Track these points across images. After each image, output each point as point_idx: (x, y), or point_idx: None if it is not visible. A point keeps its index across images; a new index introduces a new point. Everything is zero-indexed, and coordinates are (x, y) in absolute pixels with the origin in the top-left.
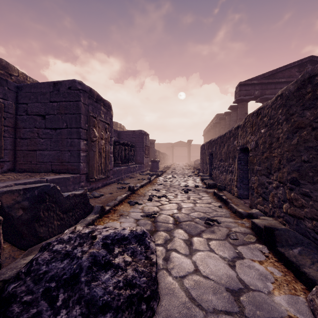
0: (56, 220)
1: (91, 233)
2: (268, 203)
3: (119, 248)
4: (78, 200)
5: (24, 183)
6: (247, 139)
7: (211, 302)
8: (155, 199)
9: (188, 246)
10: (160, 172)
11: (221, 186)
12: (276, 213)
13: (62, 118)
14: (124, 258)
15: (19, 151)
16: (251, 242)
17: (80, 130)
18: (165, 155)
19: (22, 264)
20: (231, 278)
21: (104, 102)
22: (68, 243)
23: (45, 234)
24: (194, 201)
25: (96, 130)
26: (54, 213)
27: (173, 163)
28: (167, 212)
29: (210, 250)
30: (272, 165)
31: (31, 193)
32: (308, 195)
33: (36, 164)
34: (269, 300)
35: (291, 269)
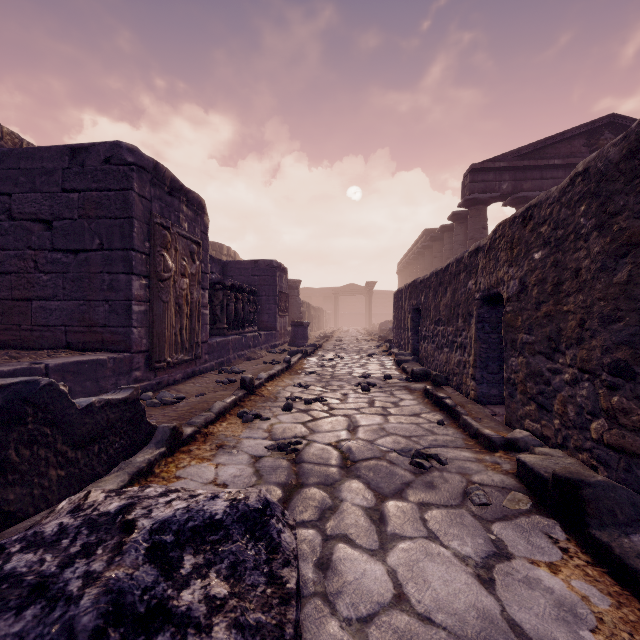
0: (55, 466)
1: (122, 513)
2: (552, 418)
3: (198, 554)
4: (117, 415)
5: None
6: (498, 276)
7: None
8: (299, 408)
9: (376, 526)
10: (310, 346)
11: (439, 377)
12: (571, 440)
13: (91, 227)
14: (209, 588)
15: None
16: (521, 511)
17: (131, 255)
18: (320, 313)
19: None
20: (488, 618)
21: (189, 196)
22: (53, 548)
23: (23, 505)
24: (384, 410)
25: (169, 256)
26: (49, 450)
27: (338, 329)
28: (326, 438)
29: (429, 536)
30: (561, 332)
31: None
32: None
33: (31, 331)
34: None
35: (632, 588)
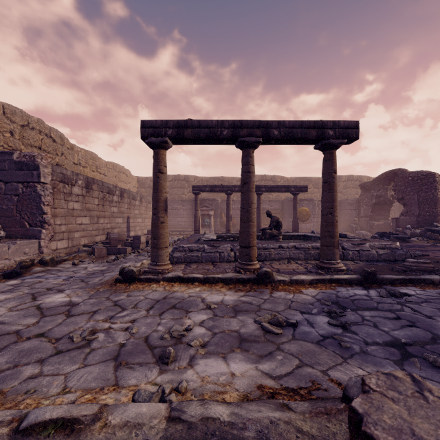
0: None
1: None
2: None
3: None
4: None
5: None
6: None
7: None
8: None
9: None
10: None
11: None
12: None
13: None
14: None
15: None
16: None
17: None
18: None
19: None
20: None
21: None
22: None
23: None
24: None
25: None
26: None
27: None
28: None
29: None
30: None
31: None
32: None
33: None
34: None
35: None
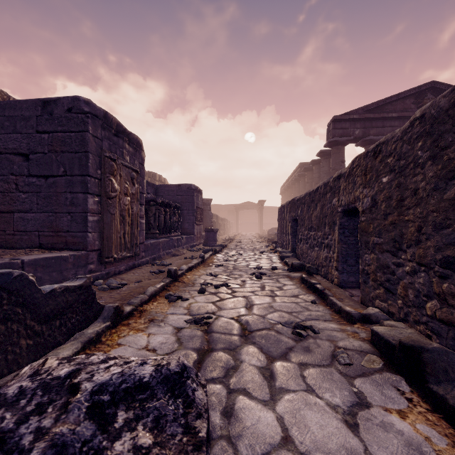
0: (24, 337)
1: (70, 377)
2: (396, 299)
3: (129, 410)
4: (74, 297)
5: None
6: (355, 195)
7: None
8: (210, 291)
9: (267, 381)
10: (218, 246)
11: (311, 268)
12: (411, 315)
13: (58, 159)
14: (136, 439)
15: None
16: (375, 369)
17: (87, 180)
18: (226, 222)
19: None
20: None
21: (130, 137)
22: (12, 407)
23: None
24: (272, 293)
25: (115, 180)
26: (20, 325)
27: (238, 234)
28: (230, 314)
29: (307, 390)
30: (403, 236)
31: None
32: None
33: (13, 235)
34: None
35: None
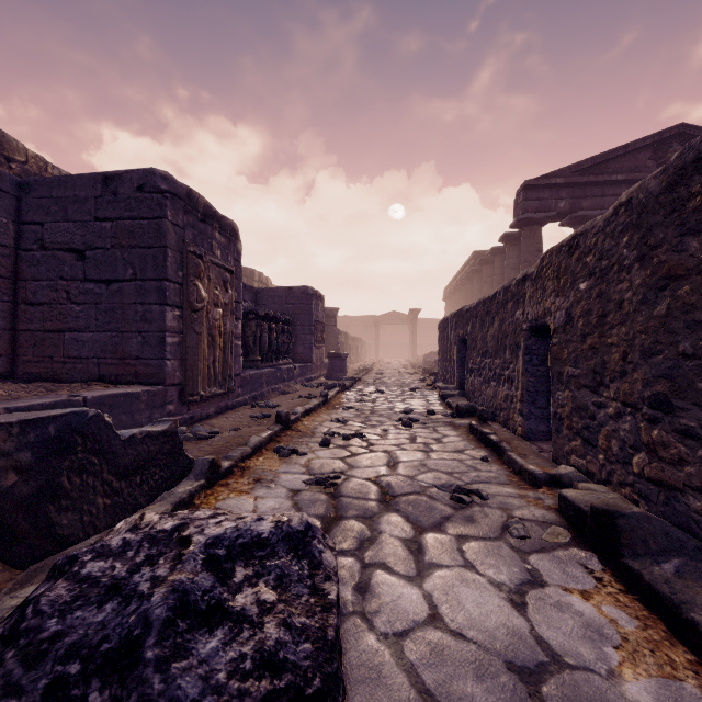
0: (101, 495)
1: (178, 530)
2: (596, 453)
3: (248, 567)
4: (157, 447)
5: (28, 406)
6: (545, 306)
7: (472, 700)
8: (337, 443)
9: (414, 556)
10: (348, 380)
11: (486, 412)
12: (615, 475)
13: (124, 257)
14: (259, 594)
15: (23, 332)
16: (559, 544)
17: (164, 286)
18: (360, 343)
19: (7, 608)
20: (517, 635)
21: (222, 222)
22: (121, 558)
23: (75, 530)
24: (426, 446)
25: (202, 285)
26: (96, 478)
27: (378, 361)
28: (365, 474)
29: (465, 565)
30: (605, 365)
31: (39, 431)
32: (695, 435)
33: (64, 363)
34: (611, 694)
35: (659, 612)
